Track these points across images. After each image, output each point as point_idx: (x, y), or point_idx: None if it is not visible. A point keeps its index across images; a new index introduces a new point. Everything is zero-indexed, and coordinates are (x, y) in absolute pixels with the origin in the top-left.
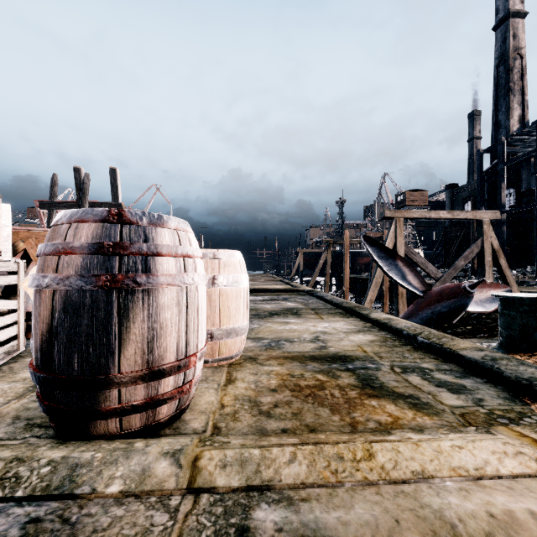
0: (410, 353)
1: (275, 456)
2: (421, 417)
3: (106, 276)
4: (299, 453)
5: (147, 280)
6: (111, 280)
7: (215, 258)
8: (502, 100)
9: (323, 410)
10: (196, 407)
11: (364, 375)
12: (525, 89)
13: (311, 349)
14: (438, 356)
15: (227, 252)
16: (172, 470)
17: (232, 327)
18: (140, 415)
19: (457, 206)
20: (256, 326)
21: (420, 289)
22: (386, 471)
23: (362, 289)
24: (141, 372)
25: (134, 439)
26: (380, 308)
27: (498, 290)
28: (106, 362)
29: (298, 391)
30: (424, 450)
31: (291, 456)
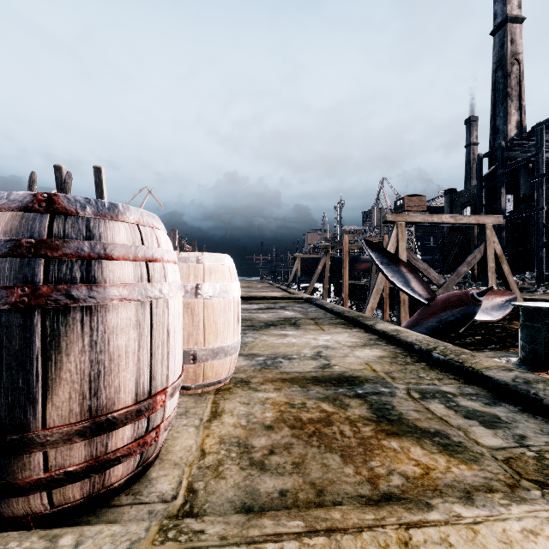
0: (426, 372)
1: None
2: (457, 466)
3: (23, 288)
4: None
5: (88, 294)
6: (30, 294)
7: (198, 262)
8: (500, 105)
9: (332, 458)
10: (169, 456)
11: (377, 403)
12: (523, 94)
13: (313, 368)
14: (458, 375)
15: (214, 256)
16: None
17: (220, 346)
18: (80, 484)
19: (456, 212)
20: (250, 340)
21: (425, 296)
22: None
23: (360, 295)
24: (78, 426)
25: (73, 515)
26: (379, 315)
27: (504, 297)
28: (22, 413)
29: (299, 428)
30: (485, 541)
31: None
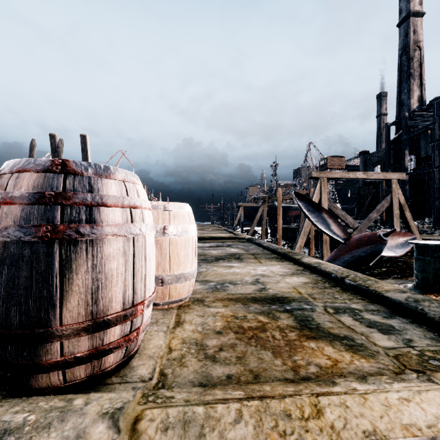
0: (340, 294)
1: (220, 415)
2: (358, 360)
3: (47, 226)
4: (244, 411)
5: (91, 231)
6: (51, 231)
7: (165, 209)
8: (404, 83)
9: (266, 353)
10: (145, 351)
11: (301, 316)
12: (423, 74)
13: (252, 291)
14: (364, 297)
15: (177, 205)
16: (109, 435)
17: (181, 273)
18: (85, 366)
19: (369, 169)
20: (204, 270)
21: (342, 237)
22: (336, 431)
23: (291, 236)
24: (84, 324)
25: (79, 389)
26: (307, 252)
27: (406, 238)
28: (46, 314)
29: (241, 333)
30: (372, 405)
31: (237, 415)
